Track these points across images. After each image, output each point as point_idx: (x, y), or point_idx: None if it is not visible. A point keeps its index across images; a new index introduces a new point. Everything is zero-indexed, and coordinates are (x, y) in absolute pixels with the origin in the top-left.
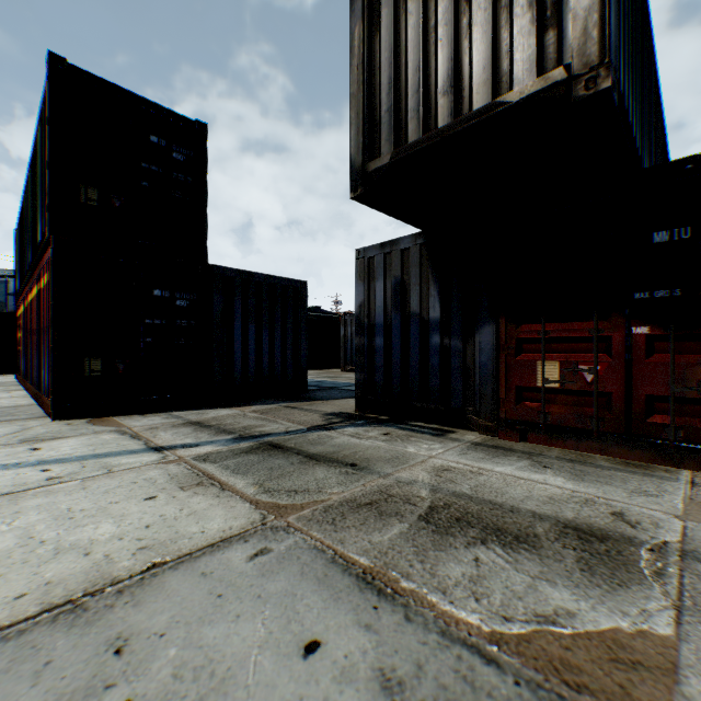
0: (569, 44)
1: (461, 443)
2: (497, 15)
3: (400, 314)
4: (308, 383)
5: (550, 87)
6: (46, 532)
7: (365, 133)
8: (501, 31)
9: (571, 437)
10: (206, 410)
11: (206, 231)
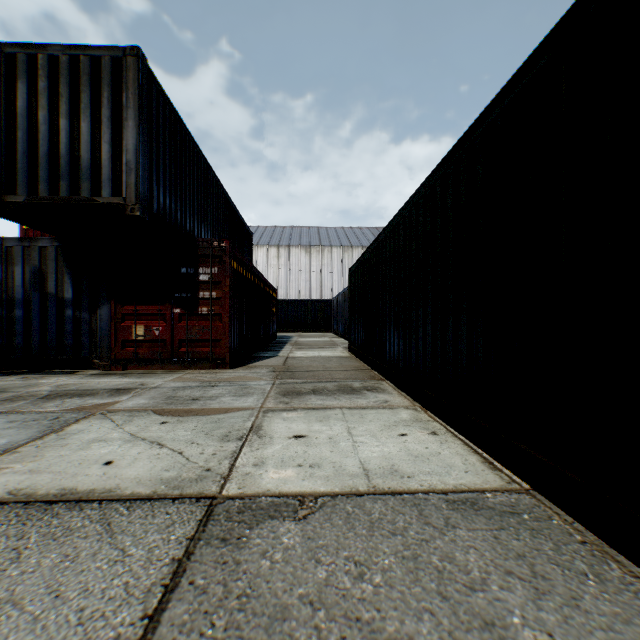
0: (126, 189)
1: (85, 375)
2: (95, 155)
3: (40, 293)
4: None
5: (118, 203)
6: None
7: (4, 173)
8: (97, 164)
9: (150, 364)
10: None
11: None
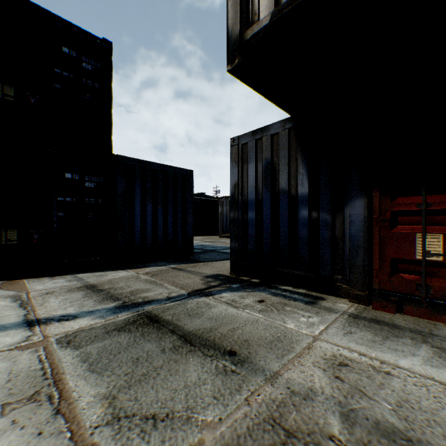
0: None
1: (337, 314)
2: None
3: (270, 191)
4: (195, 247)
5: None
6: None
7: (242, 1)
8: None
9: None
10: (108, 271)
11: (111, 128)
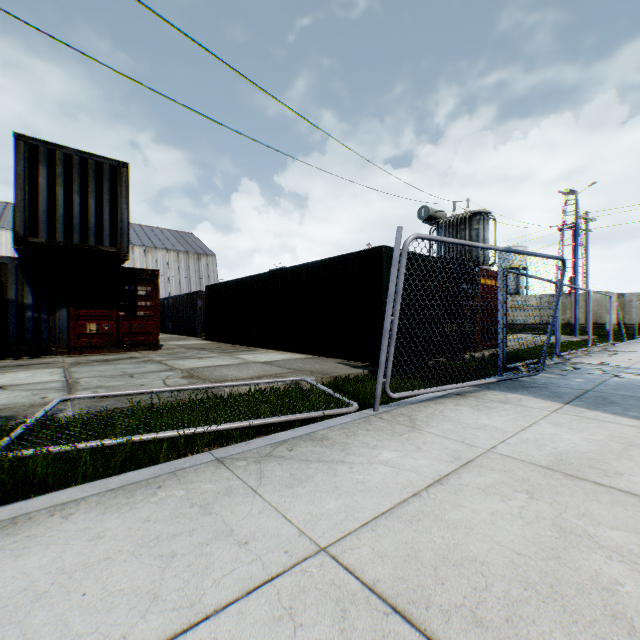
0: (120, 243)
1: (62, 357)
2: (98, 220)
3: (0, 299)
4: None
5: (115, 251)
6: (9, 378)
7: (28, 222)
8: (100, 225)
9: (101, 349)
10: None
11: None
